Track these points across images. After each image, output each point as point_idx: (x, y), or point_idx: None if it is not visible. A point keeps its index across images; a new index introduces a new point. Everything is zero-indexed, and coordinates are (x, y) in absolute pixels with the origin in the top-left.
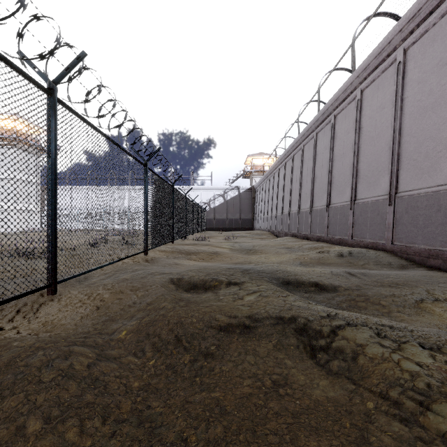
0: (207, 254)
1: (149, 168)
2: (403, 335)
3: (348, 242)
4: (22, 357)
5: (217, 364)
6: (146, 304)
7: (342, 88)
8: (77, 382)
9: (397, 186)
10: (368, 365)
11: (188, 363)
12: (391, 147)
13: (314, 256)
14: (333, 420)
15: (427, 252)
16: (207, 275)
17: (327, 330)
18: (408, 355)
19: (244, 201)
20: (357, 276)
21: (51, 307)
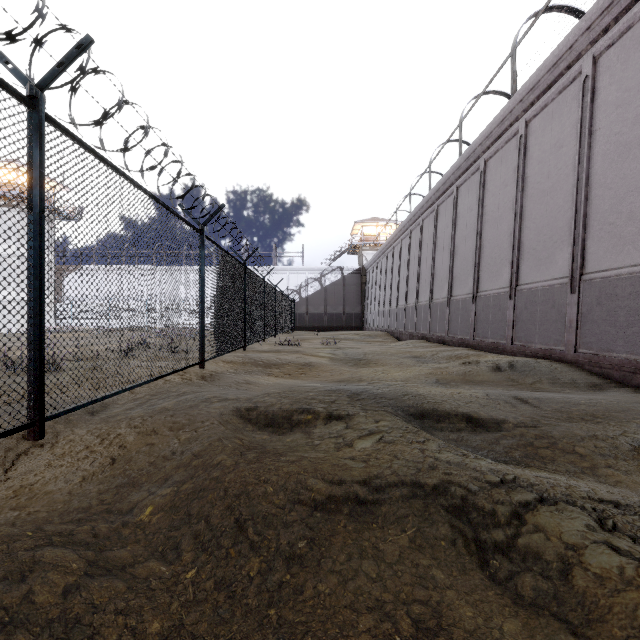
0: (296, 367)
1: (206, 237)
2: None
3: (507, 347)
4: None
5: (309, 578)
6: (191, 455)
7: (497, 119)
8: (33, 634)
9: (582, 263)
10: (596, 593)
11: (257, 576)
12: (573, 205)
13: (457, 370)
14: None
15: (632, 364)
16: (295, 403)
17: (505, 511)
18: None
19: (349, 288)
20: (527, 402)
21: (36, 459)
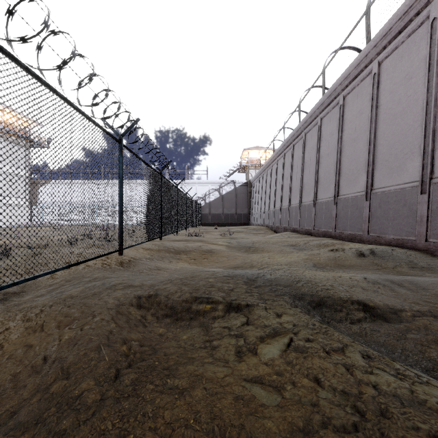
0: (200, 253)
1: (125, 146)
2: None
3: (363, 238)
4: None
5: None
6: (59, 371)
7: (354, 62)
8: None
9: (432, 169)
10: None
11: None
12: (423, 123)
13: (328, 255)
14: None
15: None
16: (194, 292)
17: None
18: None
19: (240, 196)
20: (404, 286)
21: None
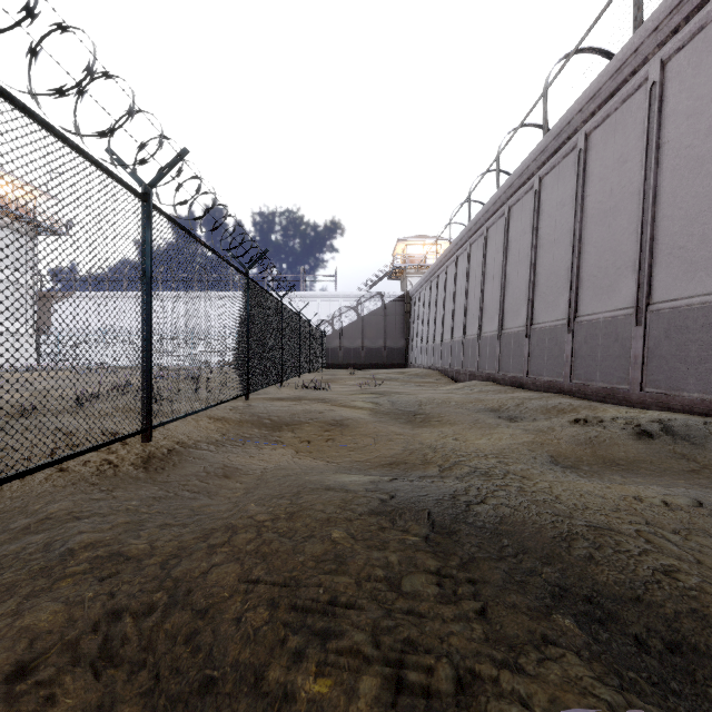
0: (320, 427)
1: (159, 209)
2: None
3: (632, 396)
4: None
5: None
6: None
7: (610, 67)
8: None
9: None
10: None
11: None
12: None
13: (573, 434)
14: None
15: None
16: (284, 599)
17: None
18: None
19: (391, 318)
20: None
21: None
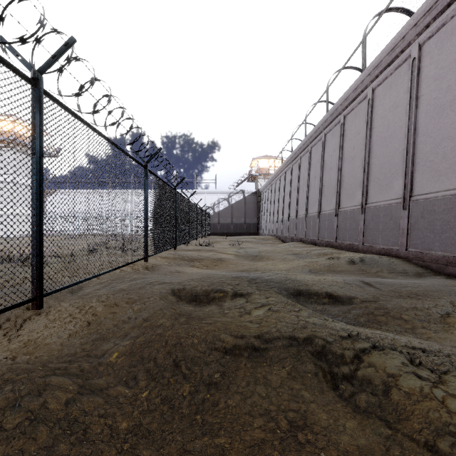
0: (211, 261)
1: (149, 170)
2: (441, 362)
3: (359, 247)
4: None
5: (222, 396)
6: (142, 320)
7: (352, 87)
8: (49, 427)
9: (411, 189)
10: (405, 403)
11: (188, 395)
12: (405, 148)
13: (324, 263)
14: None
15: (445, 259)
16: (211, 285)
17: (350, 354)
18: (453, 390)
19: (249, 205)
20: (372, 285)
21: (37, 323)
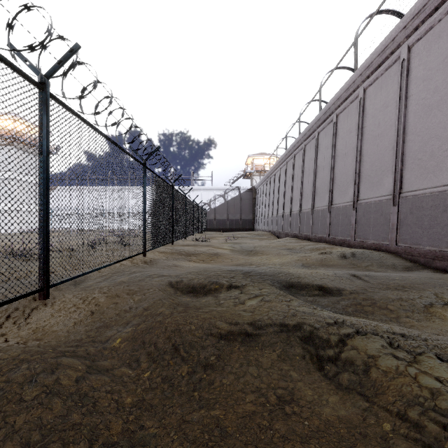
0: (208, 255)
1: (147, 168)
2: (417, 345)
3: (351, 242)
4: (4, 372)
5: (217, 376)
6: (142, 309)
7: (344, 86)
8: (63, 399)
9: (401, 186)
10: (382, 380)
11: (186, 375)
12: (395, 146)
13: (316, 257)
14: (347, 445)
15: (432, 253)
16: (207, 278)
17: (335, 338)
18: (425, 368)
19: (244, 201)
20: (361, 278)
21: (43, 312)
